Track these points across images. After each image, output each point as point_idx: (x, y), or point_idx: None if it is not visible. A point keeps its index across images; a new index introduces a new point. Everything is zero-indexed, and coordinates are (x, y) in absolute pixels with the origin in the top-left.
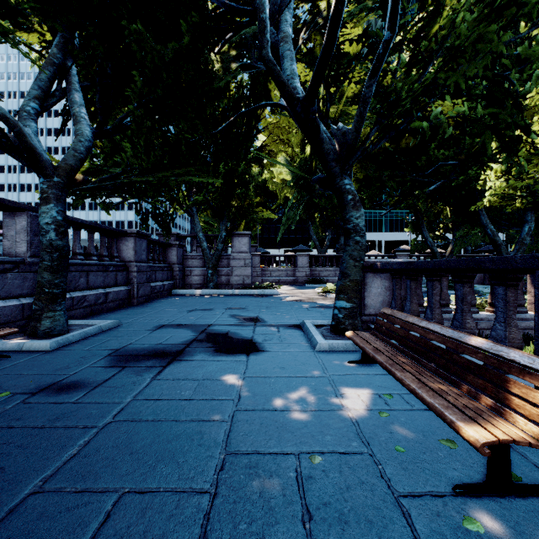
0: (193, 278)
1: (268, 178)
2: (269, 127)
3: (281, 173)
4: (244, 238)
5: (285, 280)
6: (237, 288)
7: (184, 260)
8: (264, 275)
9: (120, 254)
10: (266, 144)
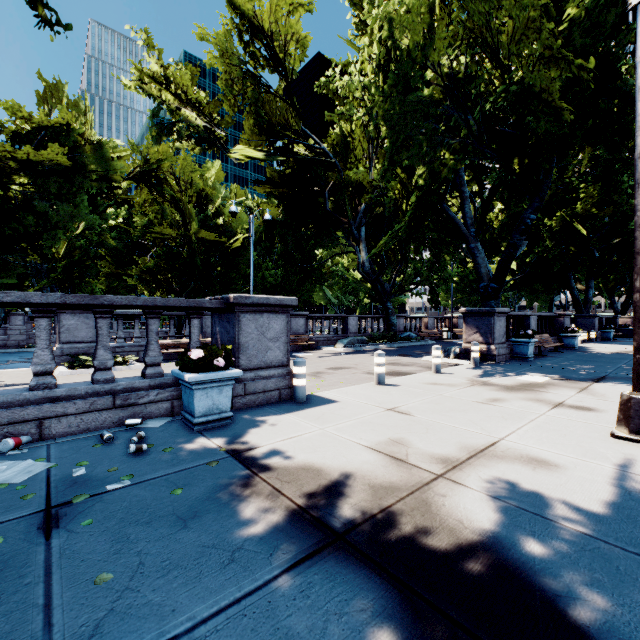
0: None
1: None
2: None
3: None
4: (20, 316)
5: None
6: (13, 348)
7: None
8: None
9: None
10: None
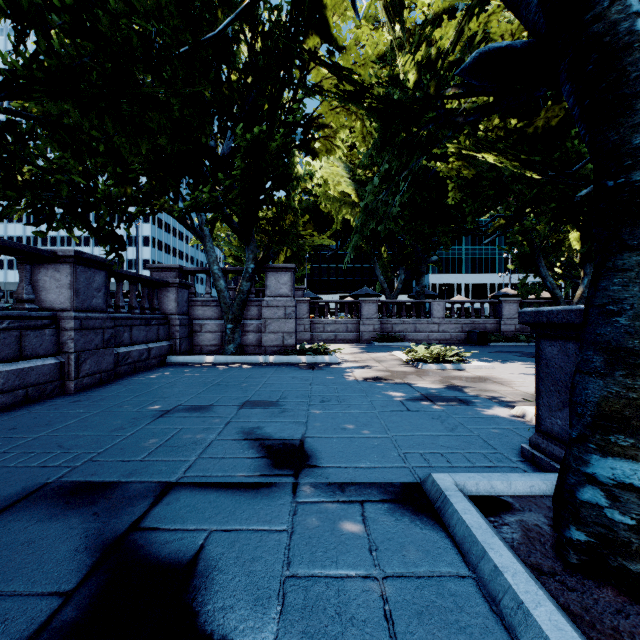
0: (204, 336)
1: (320, 194)
2: (323, 84)
3: (339, 184)
4: (284, 274)
5: (344, 336)
6: (272, 352)
7: (192, 308)
8: (314, 330)
9: (44, 296)
10: (319, 114)
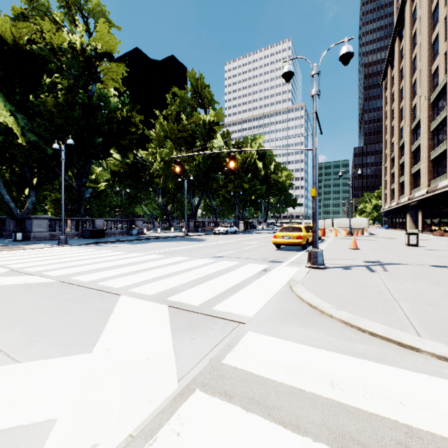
0: None
1: None
2: None
3: None
4: None
5: None
6: None
7: None
8: None
9: None
10: None
